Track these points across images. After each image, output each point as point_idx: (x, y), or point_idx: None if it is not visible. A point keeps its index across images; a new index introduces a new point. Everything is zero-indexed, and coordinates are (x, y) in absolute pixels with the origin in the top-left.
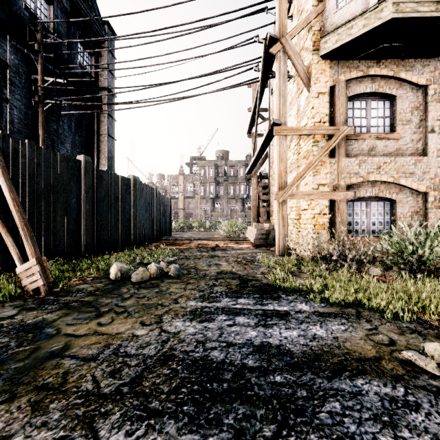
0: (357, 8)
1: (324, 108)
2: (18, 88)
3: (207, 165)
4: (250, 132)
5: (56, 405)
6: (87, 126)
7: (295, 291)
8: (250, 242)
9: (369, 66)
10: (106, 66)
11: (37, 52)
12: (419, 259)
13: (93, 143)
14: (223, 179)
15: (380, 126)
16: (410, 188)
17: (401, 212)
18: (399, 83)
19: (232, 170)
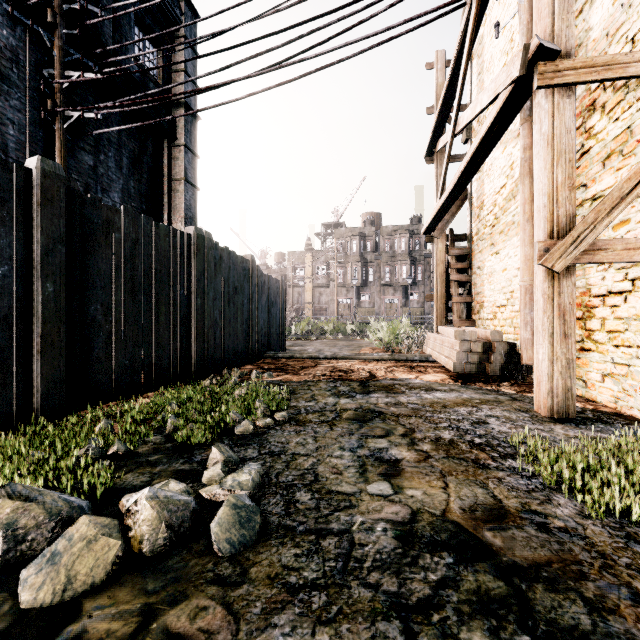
0: None
1: None
2: (16, 88)
3: (348, 235)
4: (432, 152)
5: None
6: (151, 166)
7: None
8: (439, 366)
9: None
10: (182, 67)
11: (52, 27)
12: None
13: (161, 194)
14: (374, 256)
15: None
16: None
17: None
18: None
19: (387, 242)
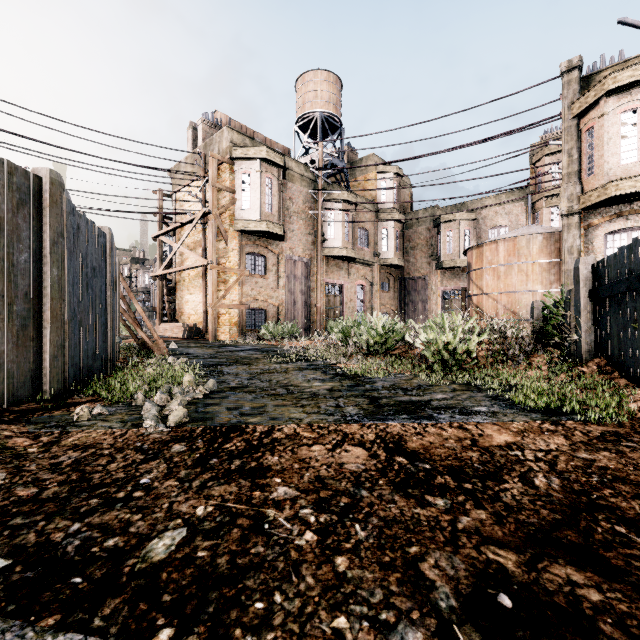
0: (252, 215)
1: (235, 258)
2: None
3: None
4: (157, 237)
5: (224, 352)
6: None
7: (241, 345)
8: (171, 338)
9: (256, 239)
10: None
11: None
12: (275, 335)
13: None
14: None
15: (260, 270)
16: (272, 304)
17: (269, 316)
18: (268, 250)
19: None
